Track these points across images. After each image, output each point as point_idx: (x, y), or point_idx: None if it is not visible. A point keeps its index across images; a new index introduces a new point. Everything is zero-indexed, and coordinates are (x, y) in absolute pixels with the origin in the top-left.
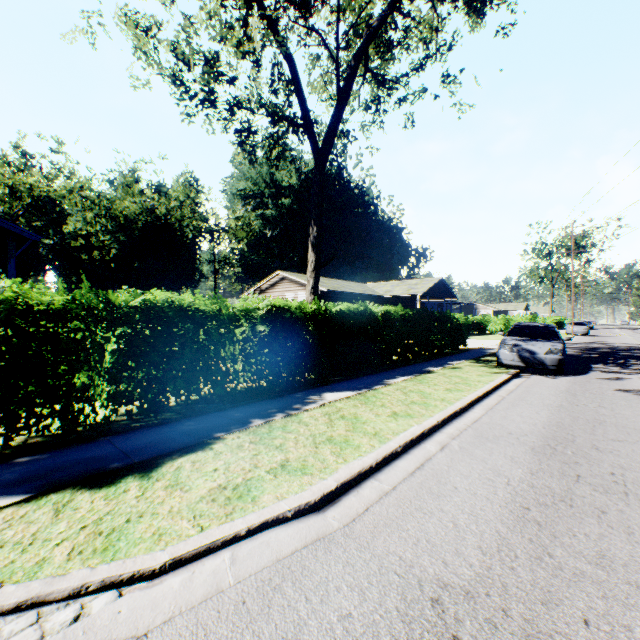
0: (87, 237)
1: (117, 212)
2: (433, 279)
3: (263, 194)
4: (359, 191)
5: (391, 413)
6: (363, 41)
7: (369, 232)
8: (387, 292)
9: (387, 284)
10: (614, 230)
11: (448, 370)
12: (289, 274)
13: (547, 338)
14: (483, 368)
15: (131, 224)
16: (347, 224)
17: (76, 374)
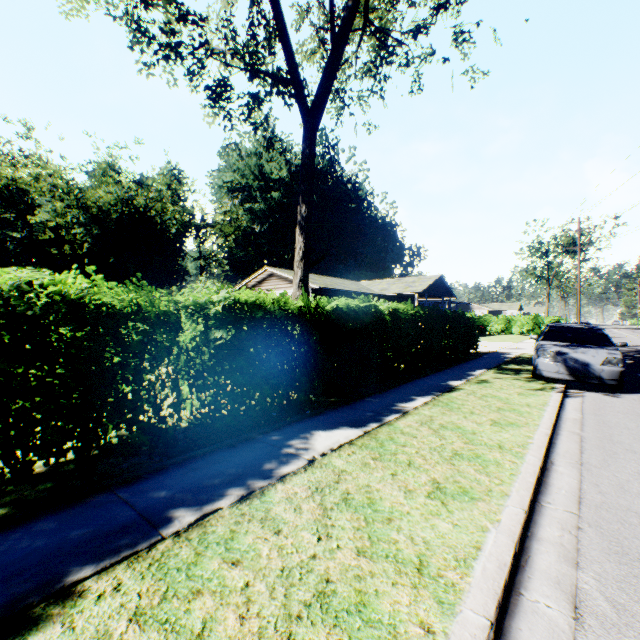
0: (58, 230)
1: (89, 202)
2: (431, 277)
3: (251, 187)
4: (352, 186)
5: (431, 486)
6: None
7: (363, 228)
8: (383, 290)
9: (382, 282)
10: (612, 228)
11: (475, 385)
12: (277, 270)
13: (597, 343)
14: (517, 382)
15: (105, 215)
16: (340, 220)
17: None
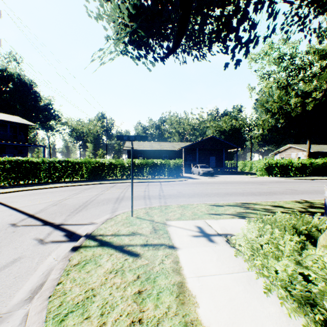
0: None
1: (222, 129)
2: None
3: None
4: None
5: (325, 178)
6: (326, 87)
7: None
8: None
9: None
10: None
11: None
12: (293, 145)
13: None
14: None
15: (226, 132)
16: None
17: (275, 169)
